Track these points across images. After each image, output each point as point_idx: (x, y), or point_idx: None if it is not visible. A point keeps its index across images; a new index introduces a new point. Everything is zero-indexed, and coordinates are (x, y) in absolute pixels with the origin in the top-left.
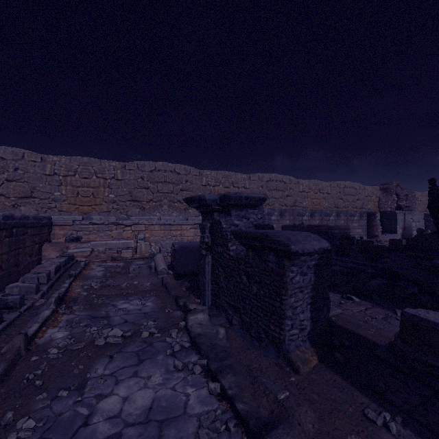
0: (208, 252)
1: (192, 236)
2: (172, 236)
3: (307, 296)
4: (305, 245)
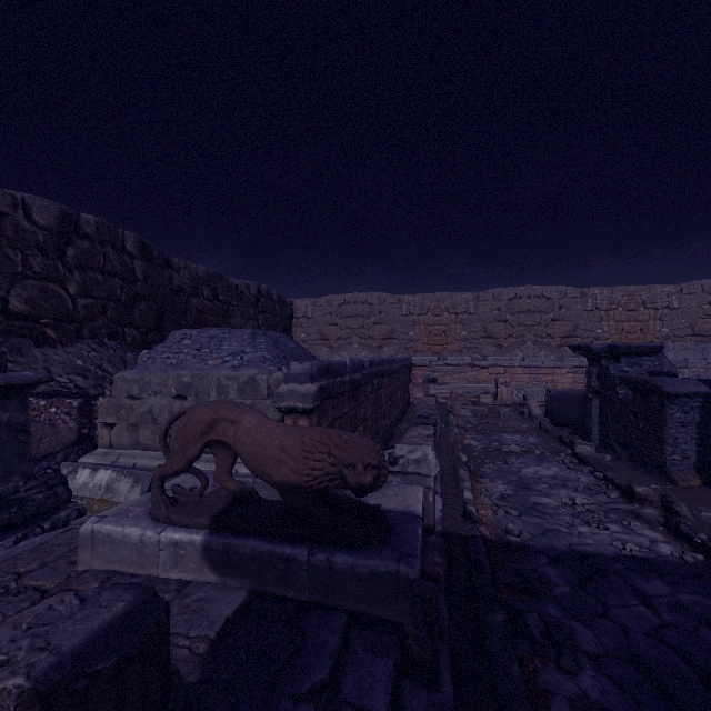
0: (595, 396)
1: (569, 383)
2: (540, 383)
3: (691, 432)
4: (678, 389)
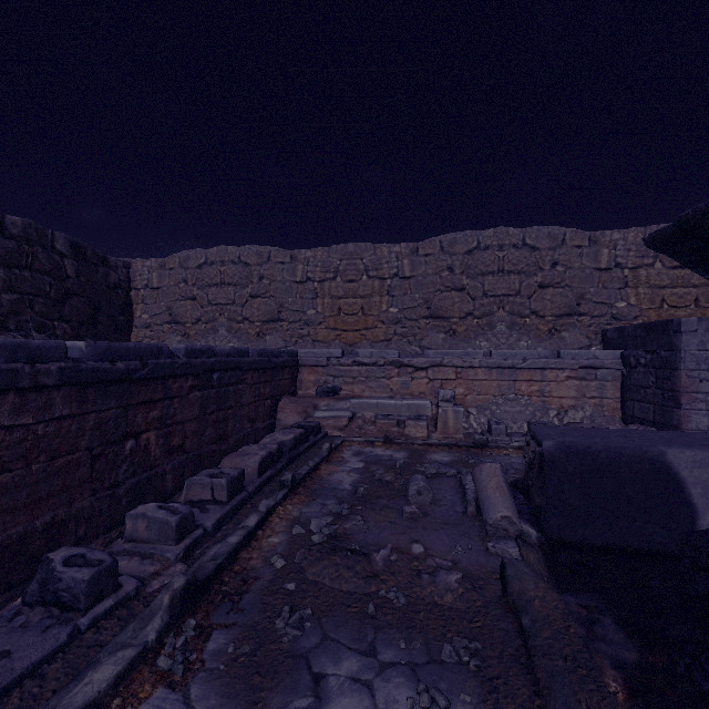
0: None
1: (572, 397)
2: (518, 396)
3: None
4: None
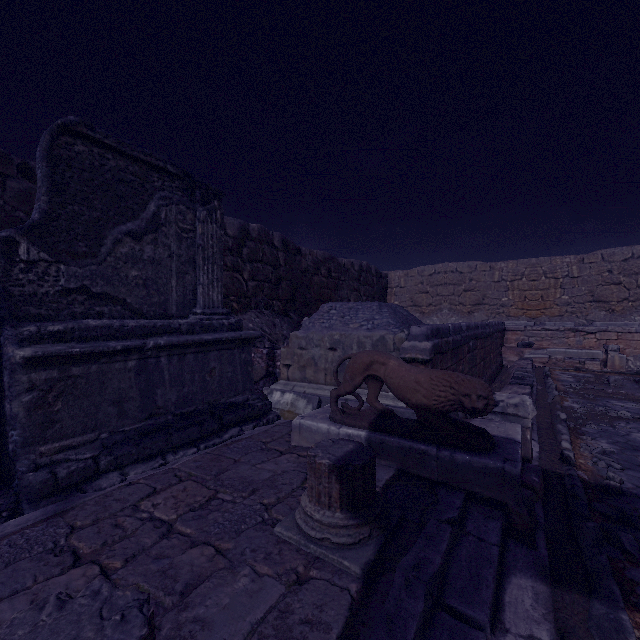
0: None
1: None
2: None
3: None
4: None
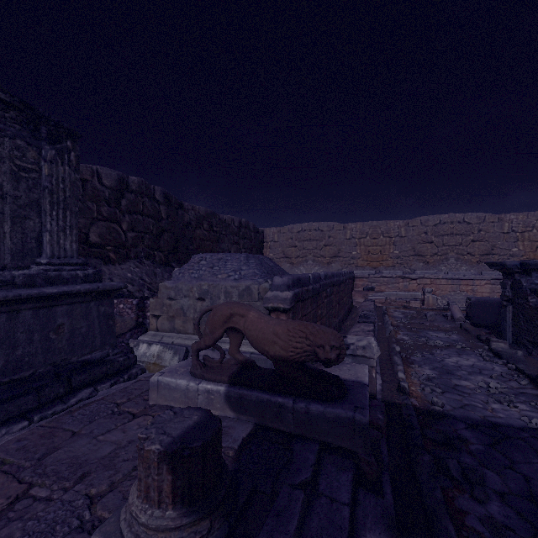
0: (509, 303)
1: (487, 292)
2: (461, 292)
3: None
4: None
